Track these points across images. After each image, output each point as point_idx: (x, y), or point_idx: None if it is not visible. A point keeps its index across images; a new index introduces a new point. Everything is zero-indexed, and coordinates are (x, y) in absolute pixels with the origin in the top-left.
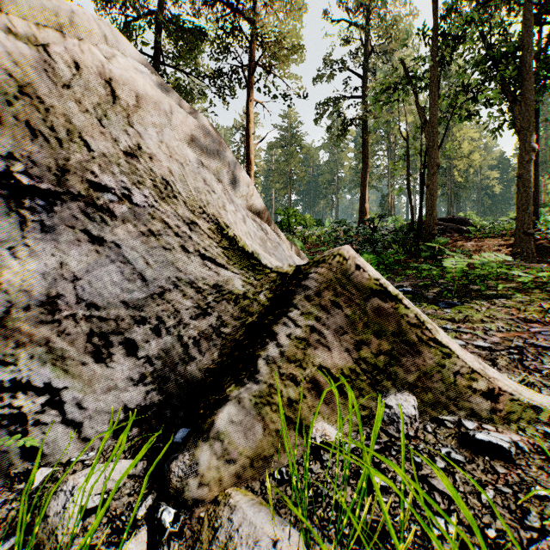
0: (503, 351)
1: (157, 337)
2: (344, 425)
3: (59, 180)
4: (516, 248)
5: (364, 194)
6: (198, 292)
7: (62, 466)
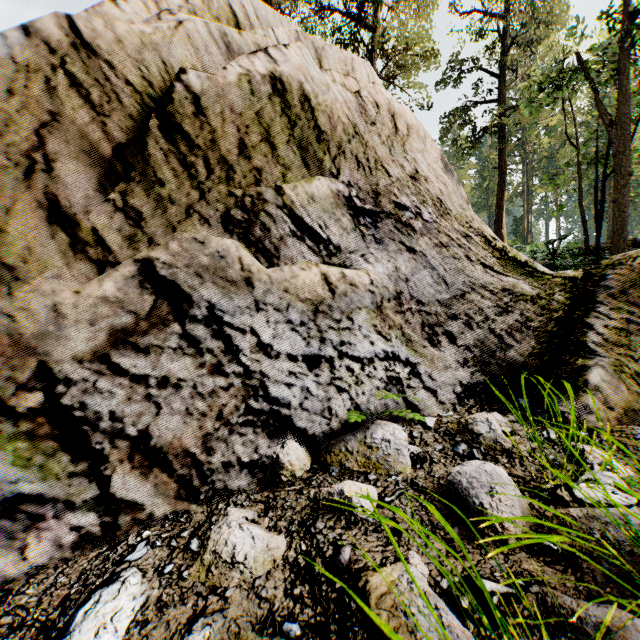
0: None
1: (470, 330)
2: None
3: (375, 201)
4: None
5: (501, 218)
6: (493, 294)
7: (438, 417)
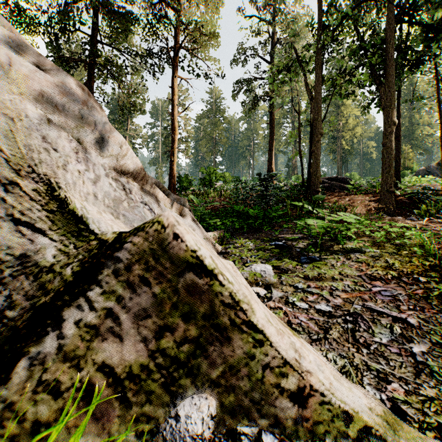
0: (340, 317)
1: None
2: None
3: None
4: (381, 203)
5: (271, 157)
6: None
7: None
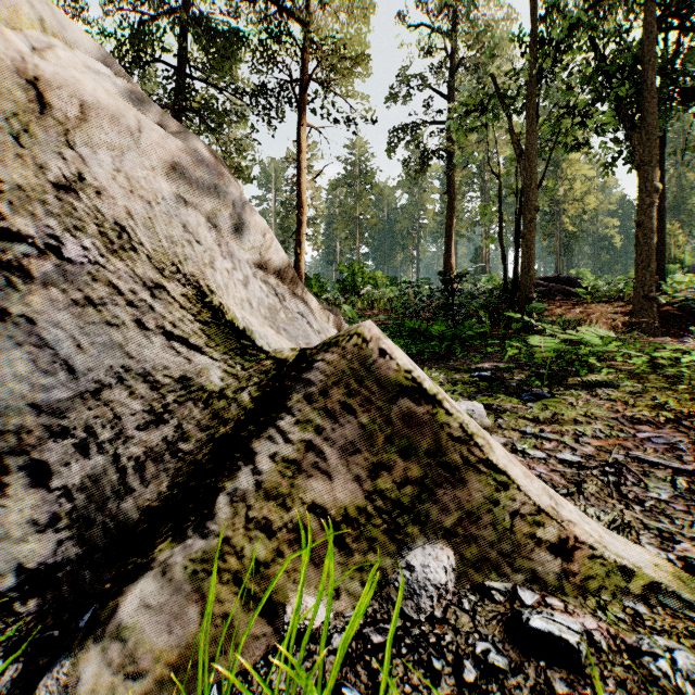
0: (596, 468)
1: (83, 457)
2: (339, 599)
3: None
4: (634, 317)
5: (450, 246)
6: (154, 389)
7: None
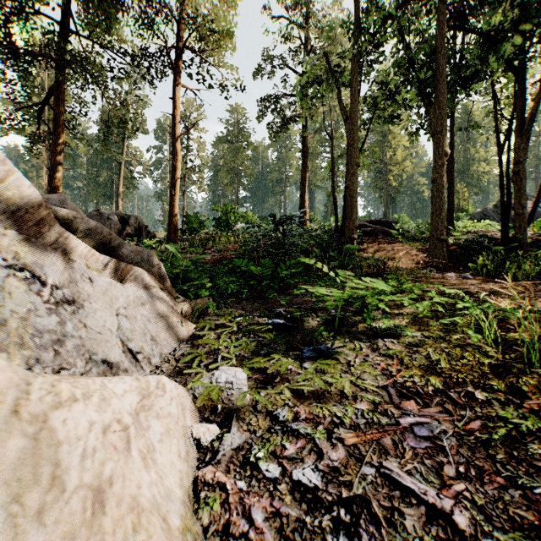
0: (331, 507)
1: None
2: None
3: None
4: (431, 255)
5: (304, 193)
6: None
7: None
